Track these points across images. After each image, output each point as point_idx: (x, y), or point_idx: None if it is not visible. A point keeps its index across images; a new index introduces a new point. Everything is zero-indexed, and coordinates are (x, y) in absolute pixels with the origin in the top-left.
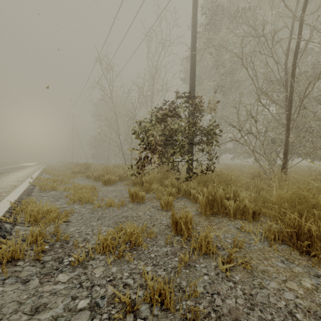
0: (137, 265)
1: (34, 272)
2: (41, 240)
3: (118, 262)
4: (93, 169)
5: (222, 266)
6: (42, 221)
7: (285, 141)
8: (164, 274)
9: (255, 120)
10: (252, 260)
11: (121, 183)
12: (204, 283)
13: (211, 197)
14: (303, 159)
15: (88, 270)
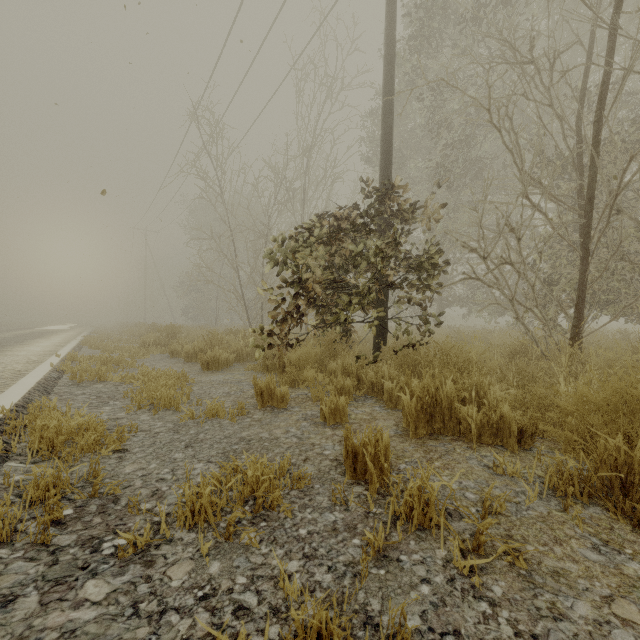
0: (268, 556)
1: (30, 576)
2: (55, 498)
3: (225, 549)
4: (185, 338)
5: (461, 561)
6: (66, 452)
7: (579, 279)
8: (330, 579)
9: (517, 235)
10: (526, 543)
11: (240, 367)
12: (422, 603)
13: (429, 398)
14: (615, 318)
15: (156, 570)
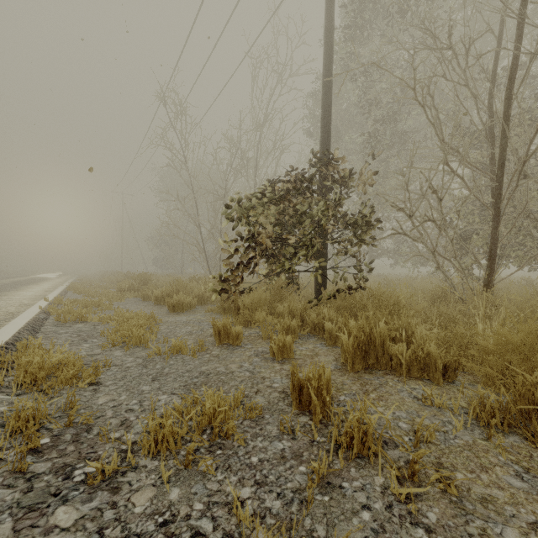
0: (223, 483)
1: (6, 503)
2: (32, 429)
3: (185, 476)
4: (154, 284)
5: (398, 489)
6: (47, 385)
7: (492, 234)
8: (279, 506)
9: (438, 196)
10: (455, 471)
11: (201, 309)
12: (363, 530)
13: (365, 337)
14: (521, 267)
15: (121, 496)
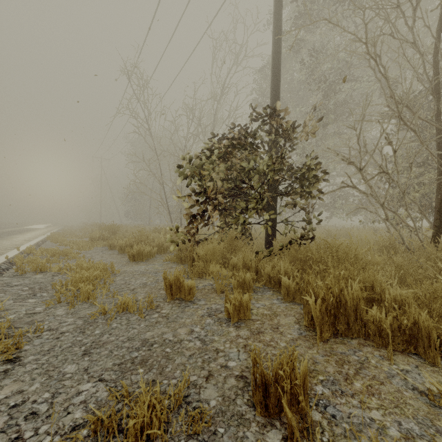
0: None
1: None
2: None
3: None
4: (122, 235)
5: None
6: None
7: None
8: None
9: (393, 148)
10: None
11: (160, 258)
12: None
13: (334, 299)
14: None
15: None
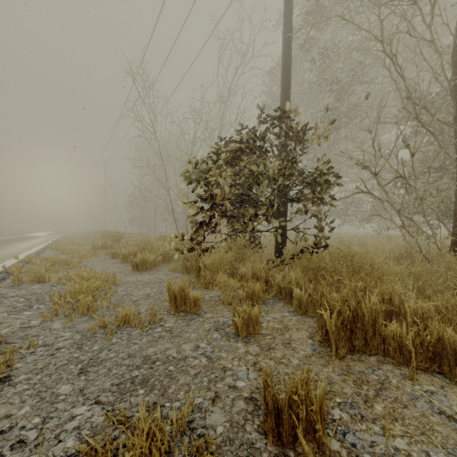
0: None
1: None
2: None
3: None
4: (125, 243)
5: None
6: None
7: None
8: None
9: (411, 151)
10: None
11: (165, 267)
12: None
13: (351, 313)
14: None
15: None
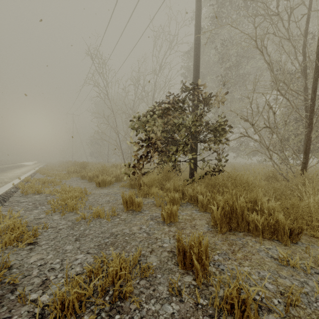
0: None
1: None
2: None
3: None
4: (89, 169)
5: None
6: None
7: (307, 136)
8: None
9: (273, 111)
10: None
11: (117, 185)
12: None
13: (229, 208)
14: None
15: None
